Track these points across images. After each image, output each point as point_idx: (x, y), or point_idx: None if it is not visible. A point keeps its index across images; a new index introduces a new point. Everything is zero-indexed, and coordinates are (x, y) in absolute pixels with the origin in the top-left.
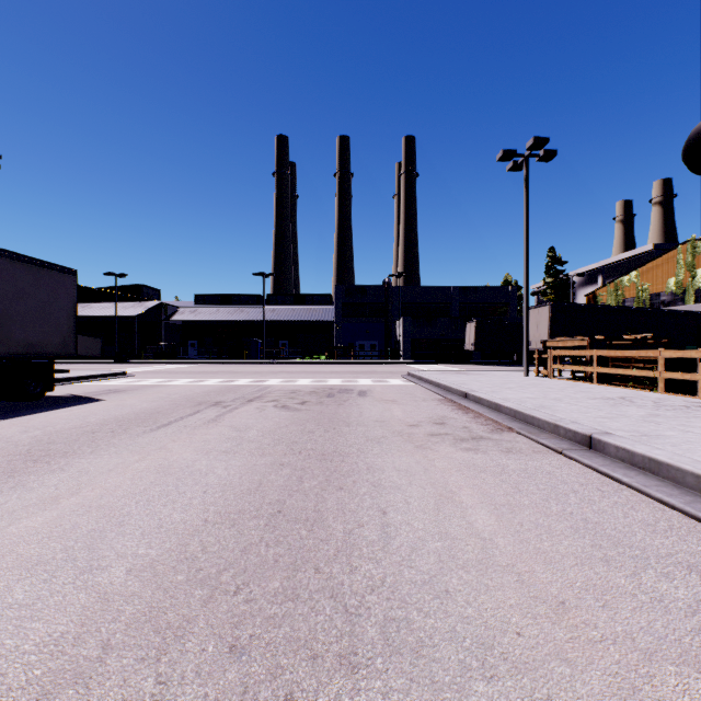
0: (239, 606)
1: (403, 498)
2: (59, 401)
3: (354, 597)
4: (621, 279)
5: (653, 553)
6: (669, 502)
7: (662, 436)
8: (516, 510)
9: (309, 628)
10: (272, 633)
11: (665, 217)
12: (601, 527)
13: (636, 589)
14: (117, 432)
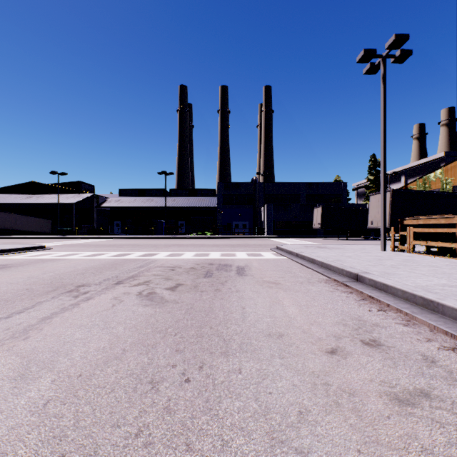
0: None
1: None
2: None
3: None
4: (428, 176)
5: None
6: None
7: None
8: None
9: None
10: None
11: (450, 134)
12: None
13: None
14: None
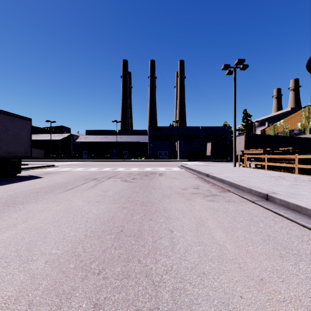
0: (99, 281)
1: (180, 224)
2: (23, 178)
3: (157, 276)
4: (276, 123)
5: (303, 252)
6: (308, 226)
7: (300, 194)
8: (235, 230)
9: (134, 293)
10: (115, 296)
11: (295, 96)
12: (276, 239)
13: (298, 272)
14: (48, 192)
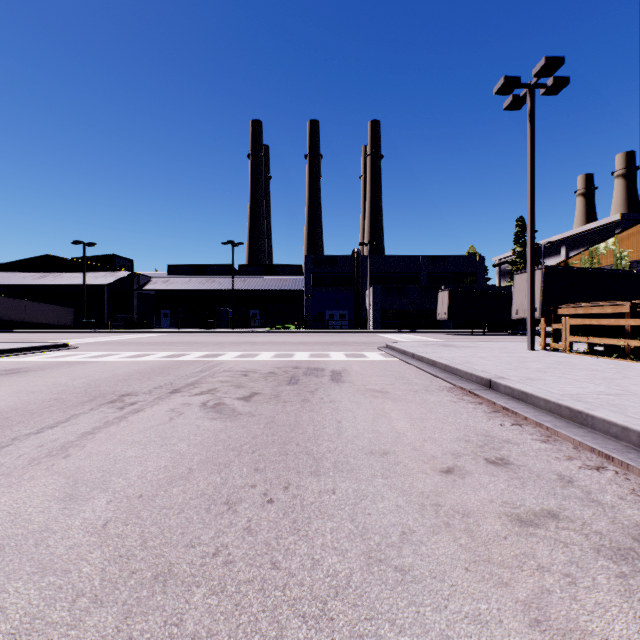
0: None
1: None
2: None
3: None
4: (597, 247)
5: None
6: None
7: None
8: None
9: None
10: None
11: (628, 189)
12: None
13: None
14: None
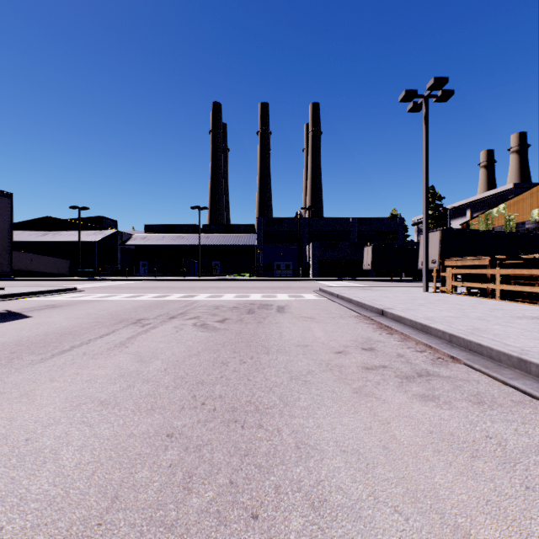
0: None
1: None
2: None
3: None
4: (491, 211)
5: None
6: None
7: None
8: None
9: None
10: None
11: (521, 163)
12: None
13: None
14: None
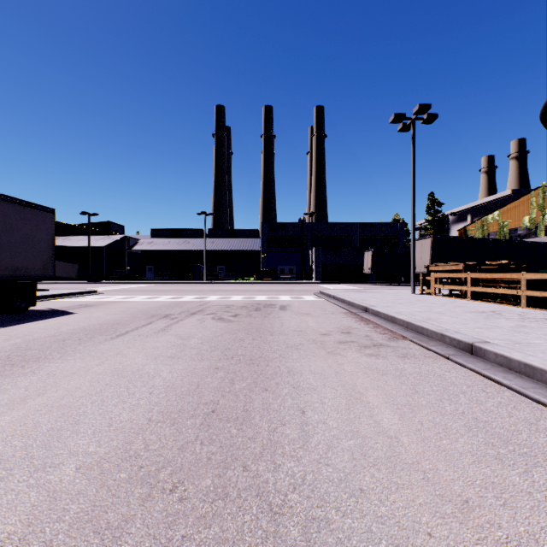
0: (173, 505)
1: (319, 399)
2: (40, 314)
3: (278, 495)
4: (486, 217)
5: (540, 451)
6: (546, 402)
7: (531, 344)
8: (416, 410)
9: (237, 528)
10: (202, 534)
11: (520, 169)
12: (491, 426)
13: (531, 487)
14: (83, 340)
